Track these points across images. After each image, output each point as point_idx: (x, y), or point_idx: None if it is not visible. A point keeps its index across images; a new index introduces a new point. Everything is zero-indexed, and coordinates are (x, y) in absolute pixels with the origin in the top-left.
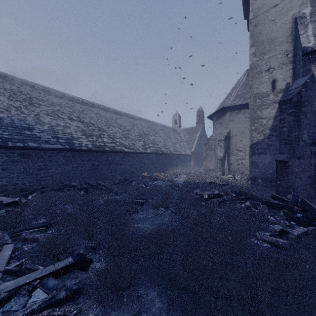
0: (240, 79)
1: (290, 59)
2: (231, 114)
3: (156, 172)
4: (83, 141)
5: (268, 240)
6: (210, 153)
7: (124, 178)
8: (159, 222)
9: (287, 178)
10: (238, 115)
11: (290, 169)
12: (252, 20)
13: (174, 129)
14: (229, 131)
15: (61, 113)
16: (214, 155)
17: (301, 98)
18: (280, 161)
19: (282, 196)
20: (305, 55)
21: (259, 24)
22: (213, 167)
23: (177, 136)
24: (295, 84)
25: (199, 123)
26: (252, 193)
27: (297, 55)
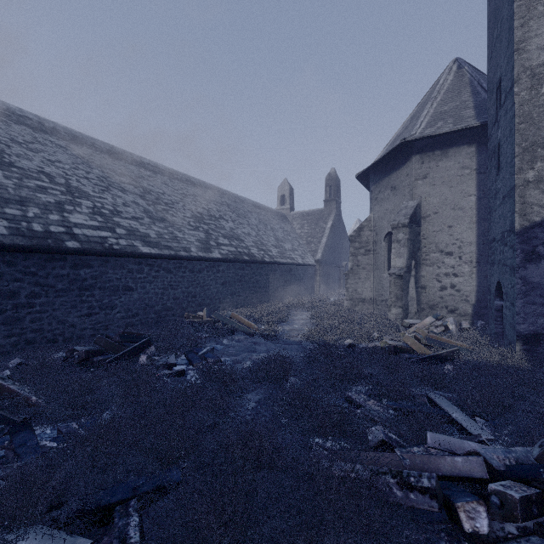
0: (440, 80)
1: None
2: (424, 161)
3: (237, 306)
4: None
5: None
6: (363, 260)
7: (119, 336)
8: None
9: None
10: (441, 163)
11: None
12: None
13: (279, 214)
14: (419, 204)
15: None
16: (374, 266)
17: None
18: None
19: None
20: None
21: None
22: (370, 294)
23: (287, 227)
24: None
25: (330, 202)
26: None
27: None
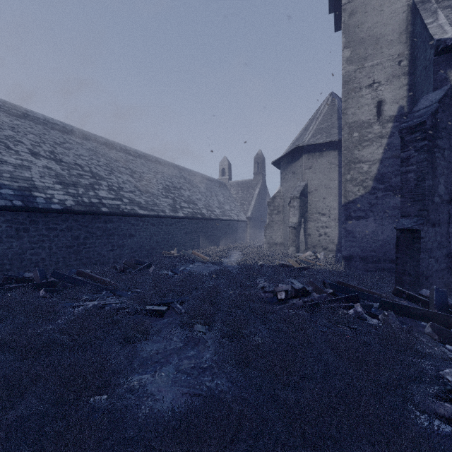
0: (321, 106)
1: (405, 69)
2: (310, 158)
3: (193, 248)
4: (55, 195)
5: (445, 415)
6: (276, 218)
7: (134, 260)
8: (192, 364)
9: (417, 259)
10: (319, 160)
11: (421, 243)
12: (346, 6)
13: (221, 182)
14: (307, 184)
15: (16, 142)
16: (283, 222)
17: (437, 124)
18: (404, 230)
19: (407, 289)
20: (440, 52)
21: (357, 13)
22: (280, 240)
23: (227, 193)
24: (423, 101)
25: (258, 174)
26: (358, 286)
27: (419, 59)
